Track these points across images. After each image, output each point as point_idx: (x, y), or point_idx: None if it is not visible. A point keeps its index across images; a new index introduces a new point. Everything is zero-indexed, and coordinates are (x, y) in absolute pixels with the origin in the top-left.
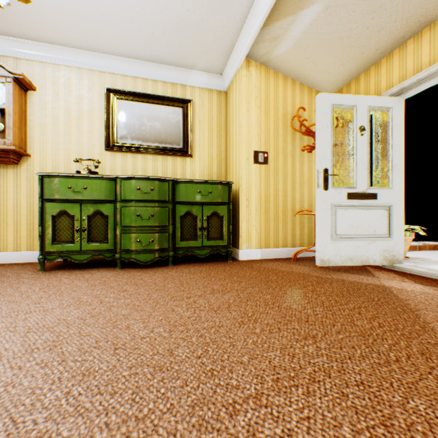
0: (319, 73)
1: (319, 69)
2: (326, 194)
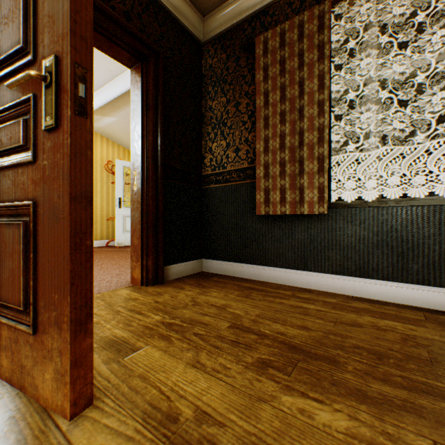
0: (123, 141)
1: (122, 139)
2: (121, 210)
